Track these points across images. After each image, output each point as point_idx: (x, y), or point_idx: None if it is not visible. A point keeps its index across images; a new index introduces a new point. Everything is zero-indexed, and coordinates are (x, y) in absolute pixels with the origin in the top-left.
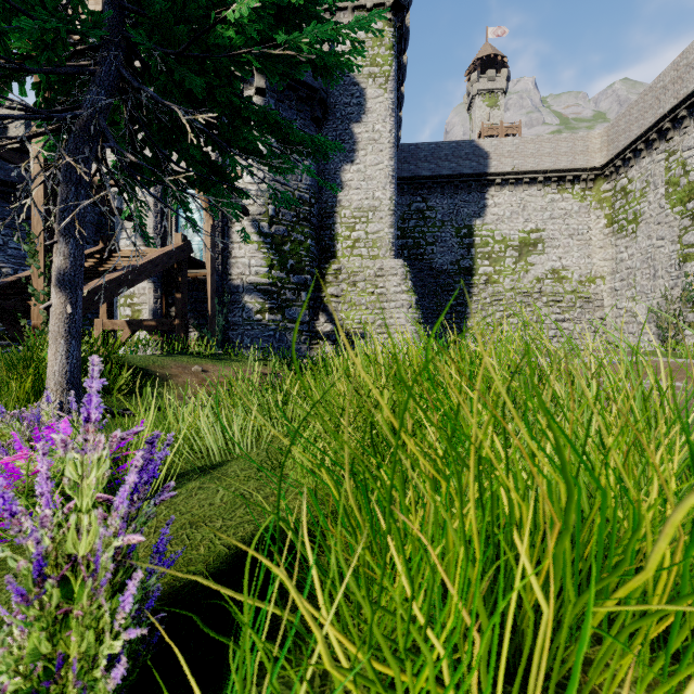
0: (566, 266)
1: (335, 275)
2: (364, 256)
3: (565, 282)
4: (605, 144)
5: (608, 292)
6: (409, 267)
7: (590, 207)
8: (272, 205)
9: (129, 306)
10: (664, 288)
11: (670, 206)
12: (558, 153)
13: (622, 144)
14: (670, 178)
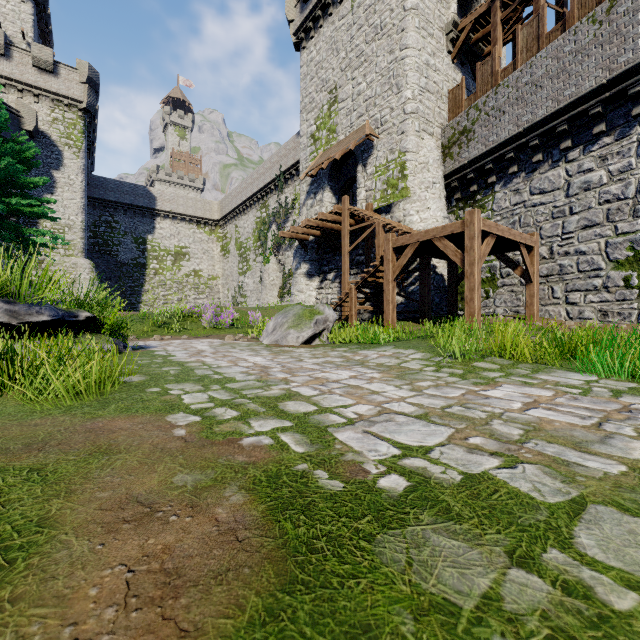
0: (202, 269)
1: (39, 264)
2: (62, 254)
3: (201, 278)
4: (219, 210)
5: (222, 285)
6: (100, 258)
7: (214, 240)
8: None
9: None
10: (235, 286)
11: (236, 250)
12: (197, 207)
13: (224, 214)
14: (236, 237)
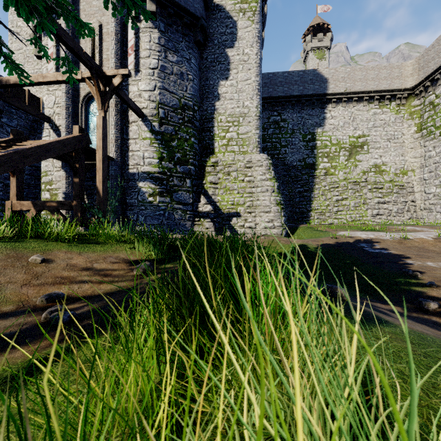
0: (385, 162)
1: (213, 167)
2: (236, 152)
3: (384, 174)
4: (416, 70)
5: (418, 181)
6: None
7: (403, 118)
8: (162, 109)
9: (48, 190)
10: None
11: None
12: (380, 78)
13: (432, 68)
14: None
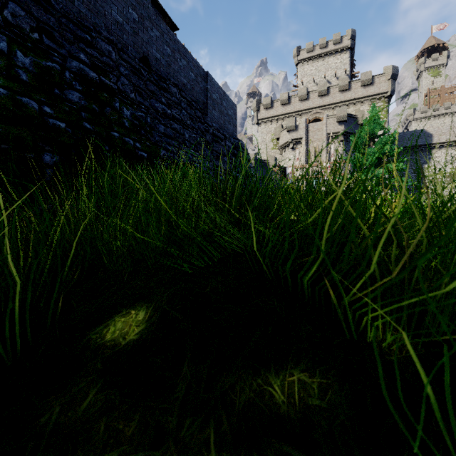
0: None
1: None
2: None
3: None
4: None
5: None
6: None
7: None
8: None
9: None
10: None
11: None
12: None
13: None
14: None
